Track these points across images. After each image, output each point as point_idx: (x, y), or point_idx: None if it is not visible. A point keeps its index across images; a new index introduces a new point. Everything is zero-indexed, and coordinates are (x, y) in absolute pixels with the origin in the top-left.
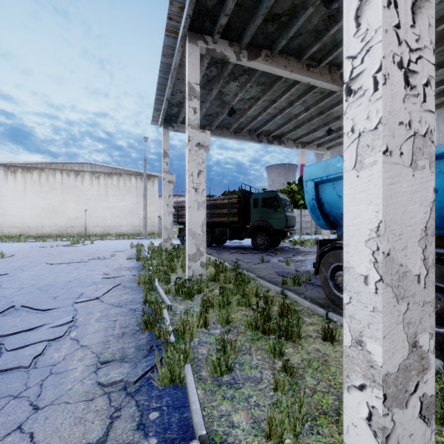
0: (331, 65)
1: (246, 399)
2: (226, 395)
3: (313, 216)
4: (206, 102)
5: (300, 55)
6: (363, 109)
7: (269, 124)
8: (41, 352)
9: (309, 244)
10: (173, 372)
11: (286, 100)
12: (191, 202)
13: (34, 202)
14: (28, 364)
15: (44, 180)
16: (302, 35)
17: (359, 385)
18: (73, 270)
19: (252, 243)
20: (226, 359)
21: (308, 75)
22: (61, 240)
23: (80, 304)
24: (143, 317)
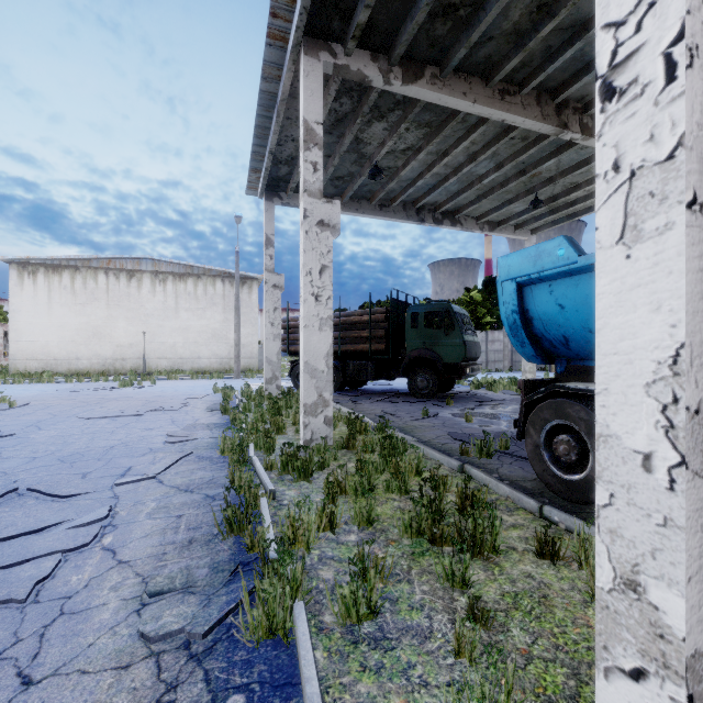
0: (541, 91)
1: (404, 672)
2: (368, 663)
3: (514, 341)
4: (334, 156)
5: (490, 74)
6: (640, 123)
7: (436, 192)
8: (50, 573)
9: (501, 387)
10: (273, 618)
11: (465, 151)
12: (309, 319)
13: (64, 320)
14: (25, 595)
15: (79, 286)
16: (492, 39)
17: (630, 669)
18: (119, 428)
19: (409, 386)
20: (367, 593)
21: (502, 109)
22: (105, 380)
23: (124, 487)
24: (226, 512)
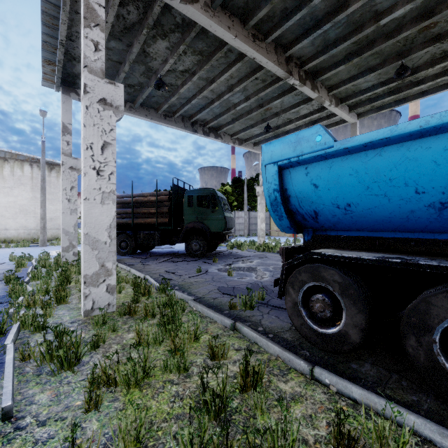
0: (277, 45)
1: None
2: None
3: (274, 215)
4: (124, 63)
5: (246, 19)
6: None
7: (205, 111)
8: None
9: (246, 247)
10: None
11: (226, 83)
12: (90, 192)
13: None
14: None
15: None
16: None
17: None
18: None
19: (186, 249)
20: None
21: (254, 48)
22: None
23: None
24: None
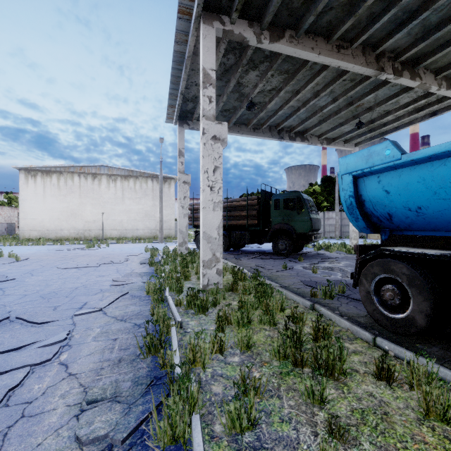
0: (365, 46)
1: None
2: None
3: (351, 217)
4: (223, 95)
5: (330, 34)
6: None
7: (291, 119)
8: (20, 382)
9: (335, 249)
10: (175, 428)
11: (311, 90)
12: (206, 202)
13: (53, 205)
14: None
15: (62, 184)
16: (332, 9)
17: None
18: (82, 275)
19: (273, 248)
20: (248, 409)
21: (338, 58)
22: (78, 243)
23: (80, 317)
24: (146, 339)
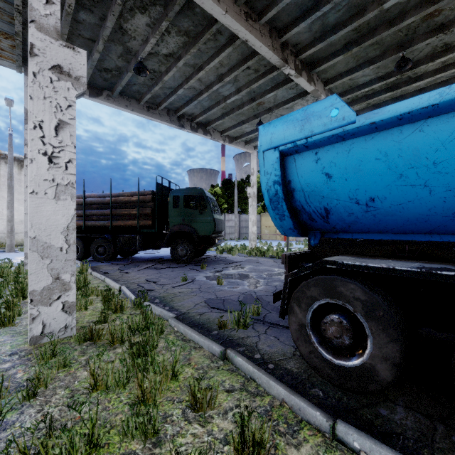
0: (272, 28)
1: None
2: None
3: (274, 214)
4: (98, 40)
5: None
6: None
7: (193, 104)
8: None
9: (237, 251)
10: None
11: (215, 71)
12: (39, 183)
13: None
14: None
15: None
16: None
17: None
18: None
19: (172, 254)
20: None
21: (247, 28)
22: None
23: None
24: None
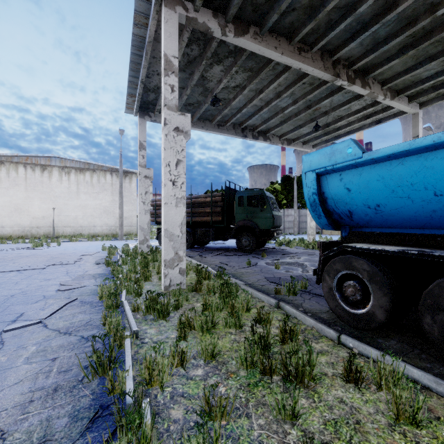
0: (324, 51)
1: None
2: None
3: (313, 214)
4: (187, 88)
5: (292, 36)
6: None
7: (255, 118)
8: None
9: (294, 245)
10: None
11: (274, 91)
12: (168, 198)
13: None
14: None
15: (3, 175)
16: (295, 10)
17: None
18: (22, 279)
19: (237, 244)
20: (213, 442)
21: (299, 60)
22: (23, 242)
23: (11, 333)
24: (91, 358)
